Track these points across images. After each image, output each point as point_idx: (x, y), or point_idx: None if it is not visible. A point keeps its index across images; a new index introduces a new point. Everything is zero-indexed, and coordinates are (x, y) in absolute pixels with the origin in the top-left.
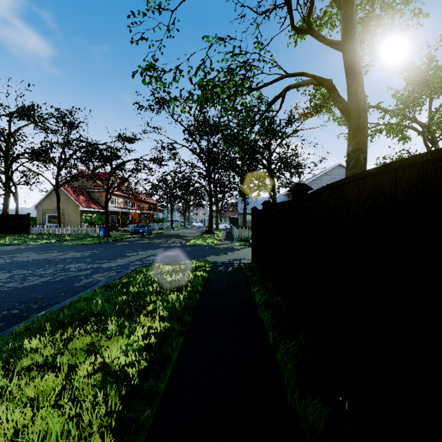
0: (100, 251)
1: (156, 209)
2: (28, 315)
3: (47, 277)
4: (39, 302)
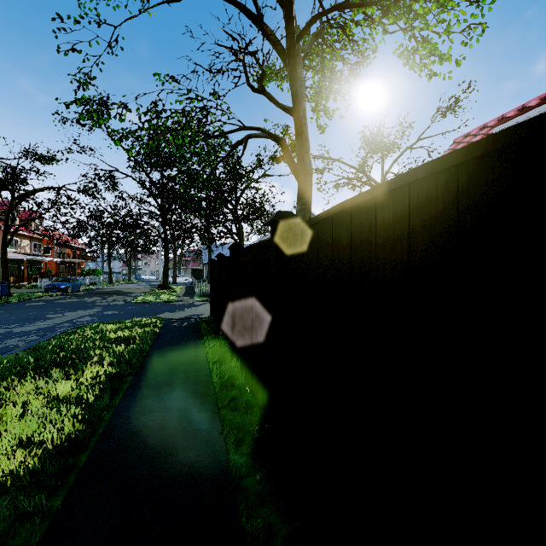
0: (1, 314)
1: (85, 257)
2: None
3: None
4: None
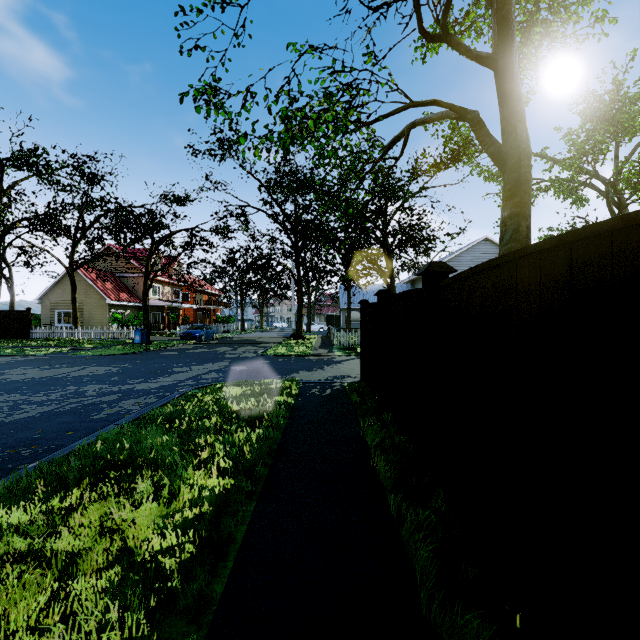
0: (134, 364)
1: (219, 303)
2: (14, 468)
3: (50, 405)
4: (33, 445)
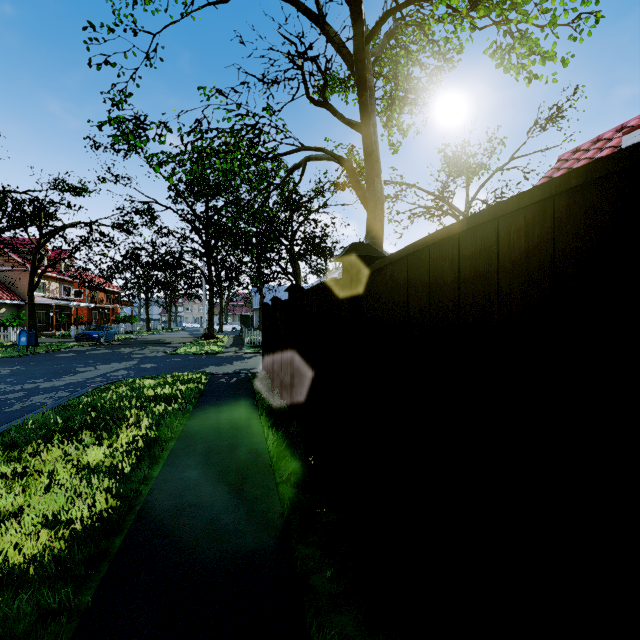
0: (27, 366)
1: (120, 301)
2: None
3: None
4: None
